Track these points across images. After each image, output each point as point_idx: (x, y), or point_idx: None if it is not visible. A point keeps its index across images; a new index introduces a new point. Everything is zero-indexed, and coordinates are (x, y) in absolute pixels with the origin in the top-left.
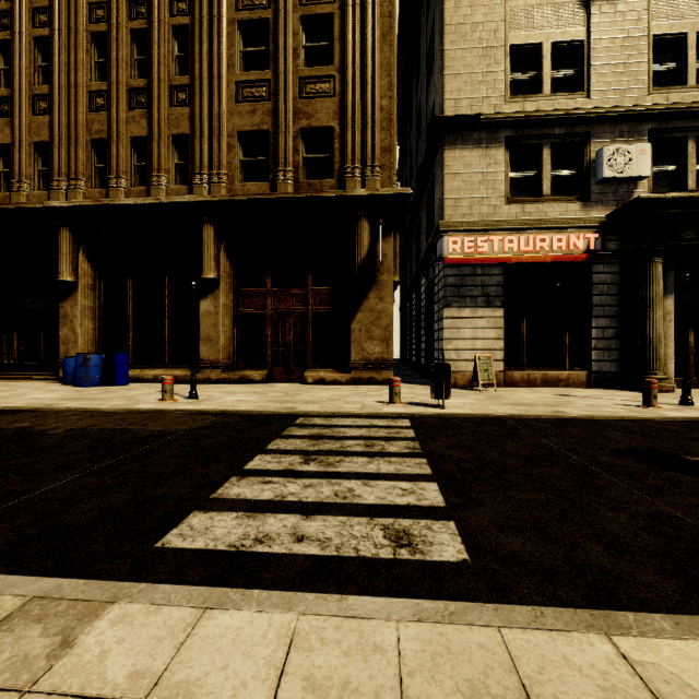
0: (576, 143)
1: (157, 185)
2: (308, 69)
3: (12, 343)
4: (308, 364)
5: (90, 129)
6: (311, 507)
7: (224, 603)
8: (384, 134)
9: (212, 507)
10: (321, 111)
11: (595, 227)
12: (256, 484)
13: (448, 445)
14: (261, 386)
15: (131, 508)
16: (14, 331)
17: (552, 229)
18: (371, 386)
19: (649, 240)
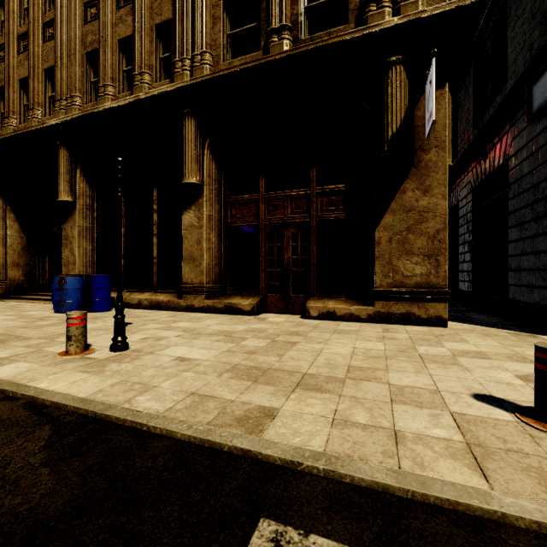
0: None
1: (140, 84)
2: None
3: (45, 266)
4: (311, 290)
5: (85, 42)
6: None
7: None
8: None
9: None
10: None
11: None
12: None
13: None
14: (248, 318)
15: None
16: (46, 255)
17: None
18: (409, 326)
19: None
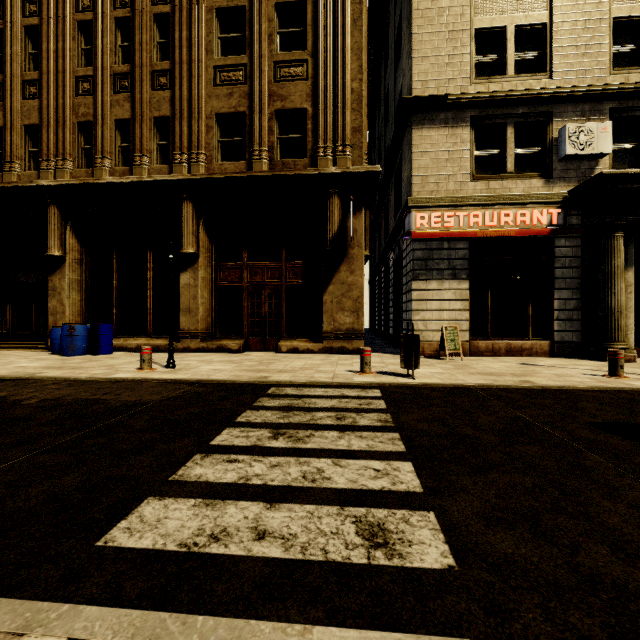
0: (538, 122)
1: (140, 164)
2: (282, 53)
3: (6, 314)
4: (282, 334)
5: (76, 112)
6: (277, 492)
7: (158, 637)
8: (355, 115)
9: (169, 492)
10: (295, 94)
11: (558, 203)
12: (220, 463)
13: (420, 417)
14: (238, 354)
15: (81, 493)
16: (8, 303)
17: (515, 205)
18: (342, 355)
19: (611, 215)
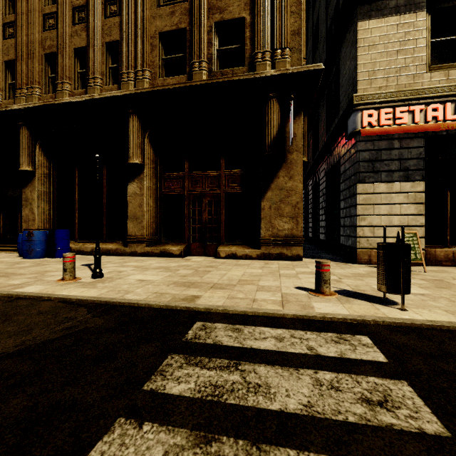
0: None
1: (93, 85)
2: None
3: None
4: (221, 239)
5: (44, 45)
6: None
7: None
8: (294, 18)
9: None
10: (233, 4)
11: None
12: None
13: None
14: (178, 259)
15: None
16: (1, 213)
17: None
18: (281, 261)
19: None
